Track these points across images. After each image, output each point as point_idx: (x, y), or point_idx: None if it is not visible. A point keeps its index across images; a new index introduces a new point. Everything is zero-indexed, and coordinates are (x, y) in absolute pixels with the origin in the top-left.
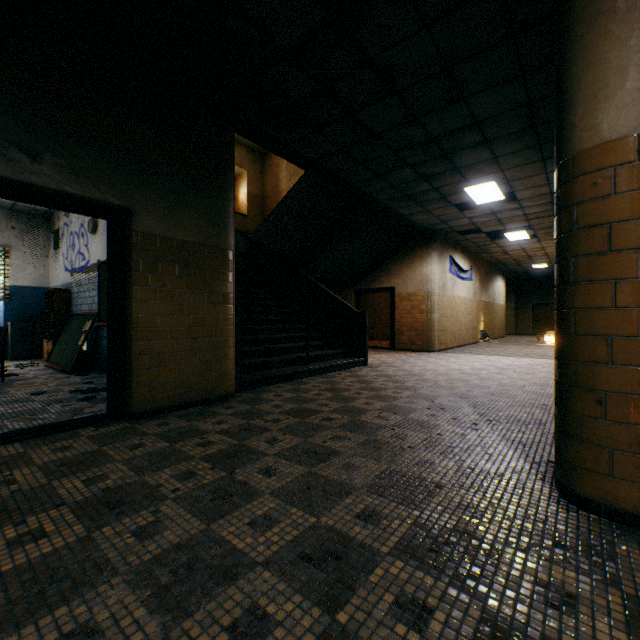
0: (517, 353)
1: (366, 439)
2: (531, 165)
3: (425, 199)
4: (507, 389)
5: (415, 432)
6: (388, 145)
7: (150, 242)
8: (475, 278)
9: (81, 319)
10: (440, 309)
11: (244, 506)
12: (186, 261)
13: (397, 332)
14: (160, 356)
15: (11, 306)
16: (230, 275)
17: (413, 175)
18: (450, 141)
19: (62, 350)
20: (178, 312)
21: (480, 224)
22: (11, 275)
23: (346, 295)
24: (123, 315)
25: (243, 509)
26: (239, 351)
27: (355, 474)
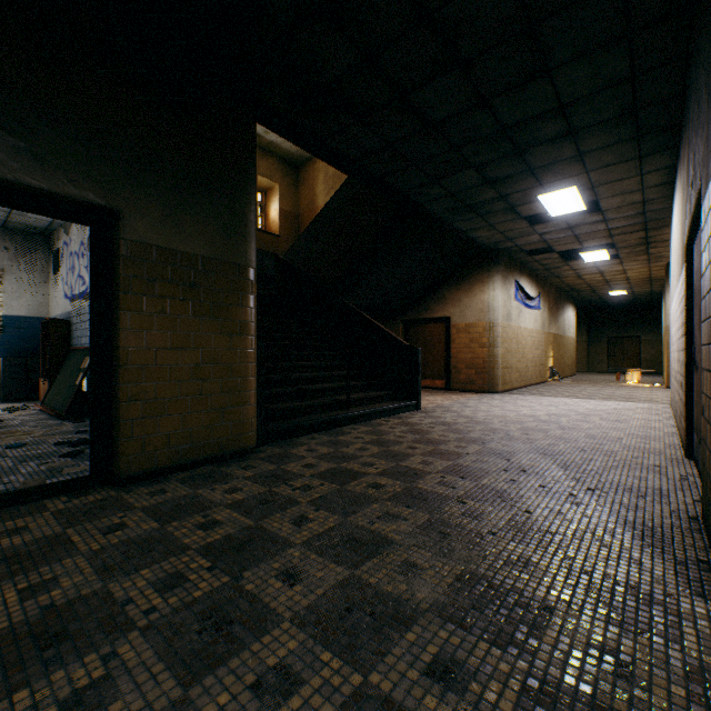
0: (597, 395)
1: (429, 519)
2: (624, 164)
3: (489, 210)
4: (600, 443)
5: (494, 508)
6: (448, 139)
7: (144, 254)
8: (543, 307)
9: (80, 354)
10: (504, 343)
11: (249, 646)
12: (193, 280)
13: (453, 370)
14: (158, 402)
15: (4, 339)
16: (250, 299)
17: (476, 179)
18: (526, 132)
19: (58, 391)
20: (182, 345)
21: (553, 242)
22: (4, 303)
23: (393, 326)
24: (109, 349)
25: (247, 653)
26: (263, 394)
27: (418, 583)
